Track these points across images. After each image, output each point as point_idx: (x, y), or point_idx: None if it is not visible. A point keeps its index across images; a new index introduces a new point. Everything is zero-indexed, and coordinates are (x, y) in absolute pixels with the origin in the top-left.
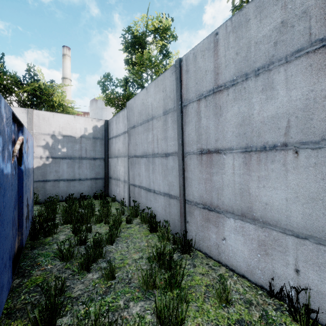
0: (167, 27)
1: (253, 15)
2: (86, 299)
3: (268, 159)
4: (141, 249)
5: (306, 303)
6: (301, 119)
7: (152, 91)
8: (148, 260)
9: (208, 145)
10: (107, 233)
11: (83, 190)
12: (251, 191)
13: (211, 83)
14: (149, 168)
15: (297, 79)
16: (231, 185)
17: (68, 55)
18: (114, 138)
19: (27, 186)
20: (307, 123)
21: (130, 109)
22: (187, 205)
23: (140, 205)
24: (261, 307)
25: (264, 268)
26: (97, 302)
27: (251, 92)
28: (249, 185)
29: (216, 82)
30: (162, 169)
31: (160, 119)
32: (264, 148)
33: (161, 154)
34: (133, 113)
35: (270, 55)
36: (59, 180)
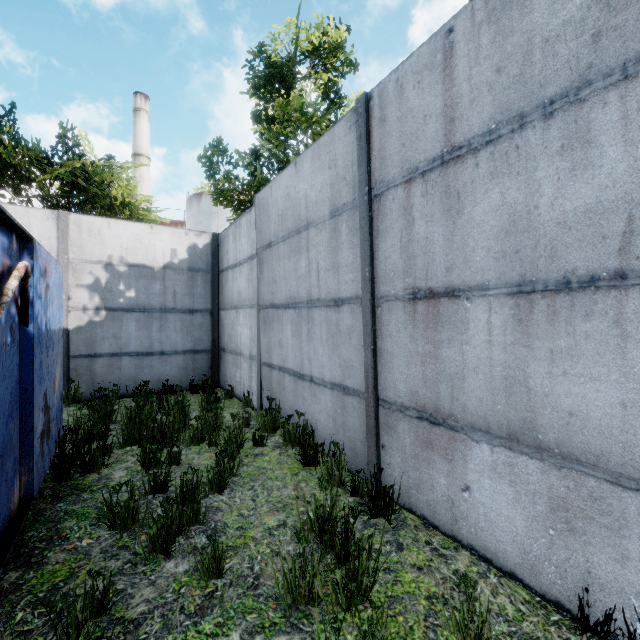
0: (338, 44)
1: None
2: (158, 625)
3: (575, 309)
4: (284, 504)
5: None
6: None
7: (307, 168)
8: (297, 537)
9: (430, 281)
10: (212, 468)
11: (168, 374)
12: (533, 384)
13: (437, 142)
14: (301, 330)
15: None
16: (482, 368)
17: (144, 110)
18: (231, 269)
19: (46, 368)
20: None
21: (261, 209)
22: (381, 410)
23: (283, 406)
24: None
25: (565, 563)
26: (180, 635)
27: (533, 156)
28: (528, 369)
29: (448, 140)
30: (327, 333)
31: (323, 228)
32: (565, 285)
33: (326, 301)
34: (267, 216)
35: (583, 66)
36: (120, 353)
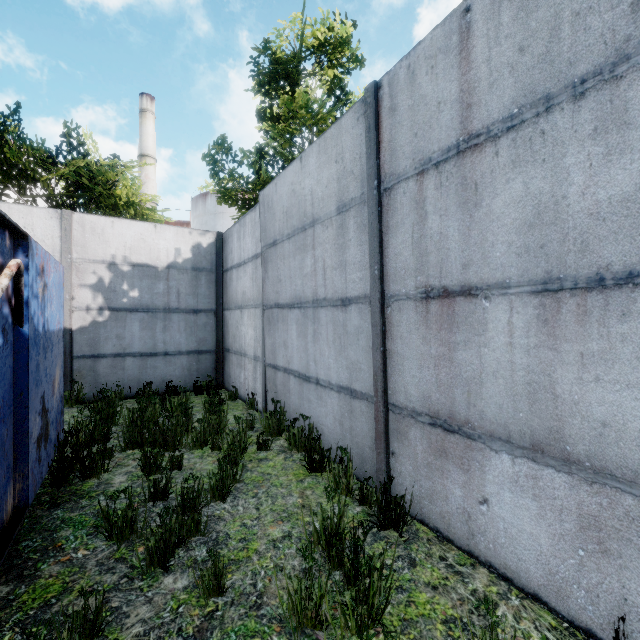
0: (344, 39)
1: None
2: None
3: (610, 309)
4: (289, 513)
5: None
6: None
7: (313, 163)
8: (303, 554)
9: (444, 279)
10: (214, 475)
11: (172, 375)
12: (561, 391)
13: (453, 130)
14: (306, 331)
15: None
16: (503, 372)
17: (150, 110)
18: (236, 268)
19: (43, 370)
20: None
21: (266, 207)
22: (391, 415)
23: (288, 409)
24: None
25: (597, 587)
26: None
27: (561, 141)
28: (555, 374)
29: (464, 127)
30: (334, 334)
31: (330, 225)
32: (598, 283)
33: (333, 301)
34: (272, 214)
35: (620, 39)
36: (124, 354)
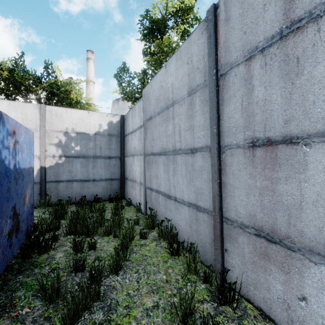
0: (189, 6)
1: None
2: None
3: None
4: (157, 287)
5: None
6: None
7: (173, 67)
8: None
9: (268, 132)
10: (112, 257)
11: (97, 191)
12: None
13: (276, 21)
14: (169, 168)
15: None
16: (323, 203)
17: (91, 58)
18: (130, 134)
19: (15, 191)
20: None
21: (146, 98)
22: (225, 225)
23: (158, 213)
24: None
25: None
26: None
27: None
28: None
29: (287, 17)
30: (186, 171)
31: (183, 103)
32: None
33: (185, 150)
34: (149, 101)
35: None
36: (72, 180)
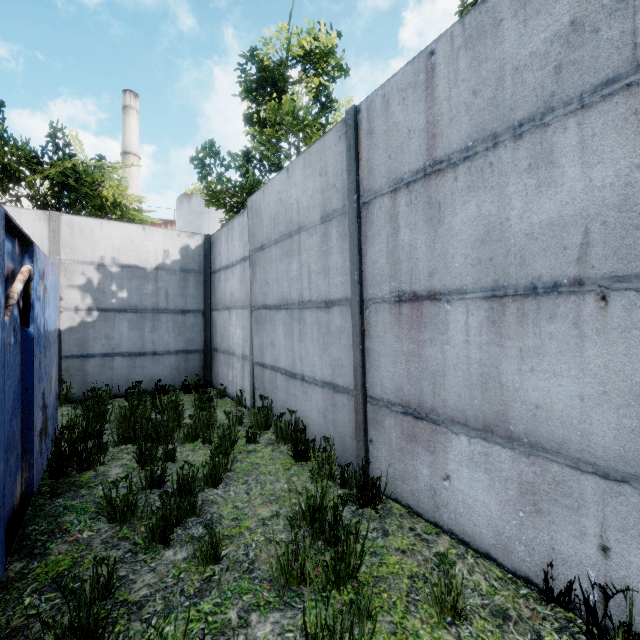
0: (329, 50)
1: (510, 11)
2: (160, 606)
3: (541, 312)
4: (277, 497)
5: (625, 618)
6: (614, 229)
7: (299, 175)
8: (290, 523)
9: (414, 285)
10: (207, 464)
11: (161, 374)
12: (505, 380)
13: (420, 155)
14: (293, 330)
15: (605, 143)
16: (461, 366)
17: (134, 107)
18: (224, 270)
19: (44, 368)
20: (628, 236)
21: (254, 213)
22: (369, 407)
23: (275, 404)
24: (528, 625)
25: (533, 541)
26: (181, 614)
27: (505, 172)
28: (501, 366)
29: (430, 154)
30: (318, 334)
31: (314, 232)
32: (532, 291)
33: (317, 303)
34: (260, 220)
35: (547, 94)
36: (113, 354)
